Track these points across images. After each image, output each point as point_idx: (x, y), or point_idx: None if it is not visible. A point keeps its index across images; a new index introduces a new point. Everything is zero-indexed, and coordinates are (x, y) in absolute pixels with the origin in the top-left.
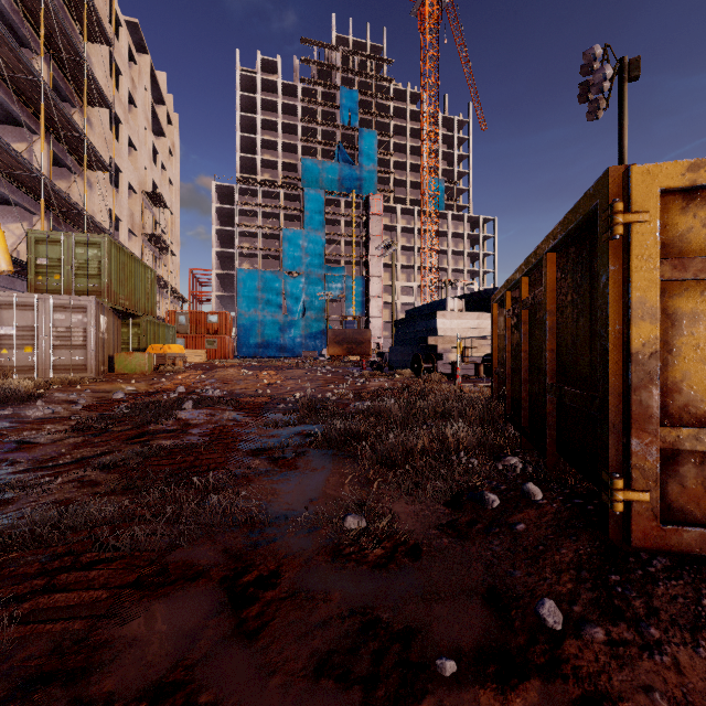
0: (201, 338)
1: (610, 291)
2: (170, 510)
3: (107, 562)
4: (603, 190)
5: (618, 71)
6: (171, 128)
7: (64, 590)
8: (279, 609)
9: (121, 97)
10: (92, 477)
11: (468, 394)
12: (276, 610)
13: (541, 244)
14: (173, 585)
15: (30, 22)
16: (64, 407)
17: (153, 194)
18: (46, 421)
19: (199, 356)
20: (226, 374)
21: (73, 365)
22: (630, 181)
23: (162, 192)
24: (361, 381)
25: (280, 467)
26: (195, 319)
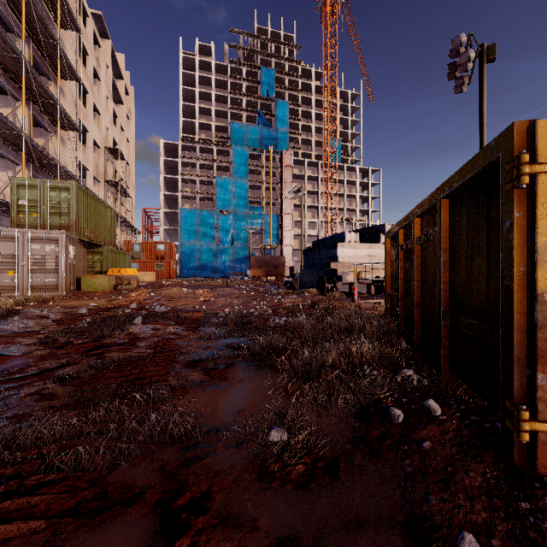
0: (151, 262)
1: (515, 236)
2: (113, 428)
3: (51, 484)
4: (507, 143)
5: (479, 54)
6: (128, 98)
7: (4, 521)
8: (210, 540)
9: (88, 73)
10: (50, 389)
11: (365, 311)
12: (206, 541)
13: (435, 191)
14: (110, 511)
15: (14, 12)
16: (36, 322)
17: (114, 149)
18: (19, 335)
19: (149, 277)
20: (170, 292)
21: (47, 286)
22: (536, 134)
23: (121, 148)
24: (277, 298)
25: (213, 378)
26: (147, 247)
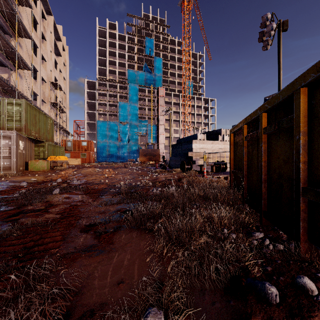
0: (78, 153)
1: None
2: None
3: None
4: None
5: (277, 26)
6: (64, 52)
7: None
8: None
9: (38, 35)
10: None
11: (215, 184)
12: None
13: (293, 82)
14: None
15: None
16: None
17: (55, 83)
18: None
19: (77, 162)
20: (87, 171)
21: (3, 167)
22: None
23: (60, 83)
24: (155, 174)
25: (101, 242)
26: (76, 144)
